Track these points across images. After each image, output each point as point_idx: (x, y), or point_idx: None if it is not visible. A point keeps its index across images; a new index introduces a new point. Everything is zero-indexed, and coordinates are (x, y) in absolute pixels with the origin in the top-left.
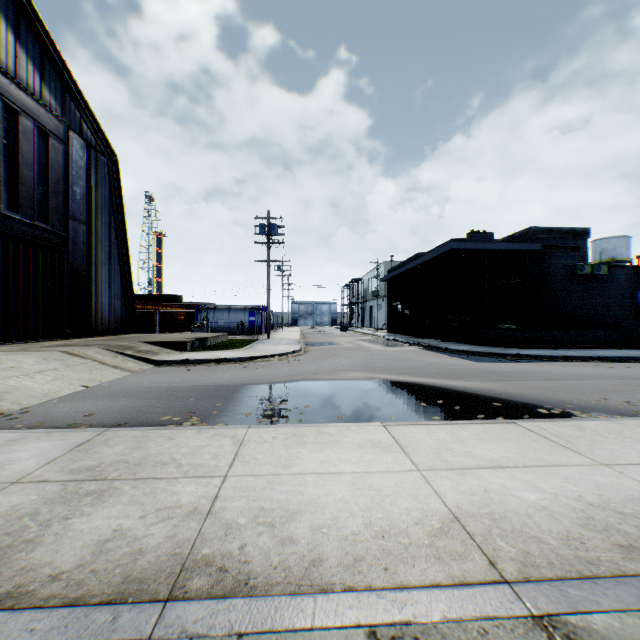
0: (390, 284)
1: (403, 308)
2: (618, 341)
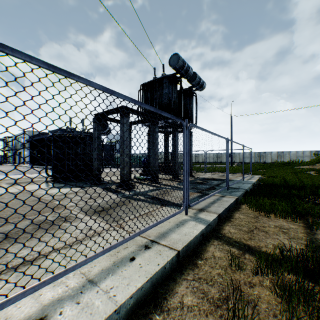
0: (31, 143)
1: (38, 154)
2: (105, 164)
